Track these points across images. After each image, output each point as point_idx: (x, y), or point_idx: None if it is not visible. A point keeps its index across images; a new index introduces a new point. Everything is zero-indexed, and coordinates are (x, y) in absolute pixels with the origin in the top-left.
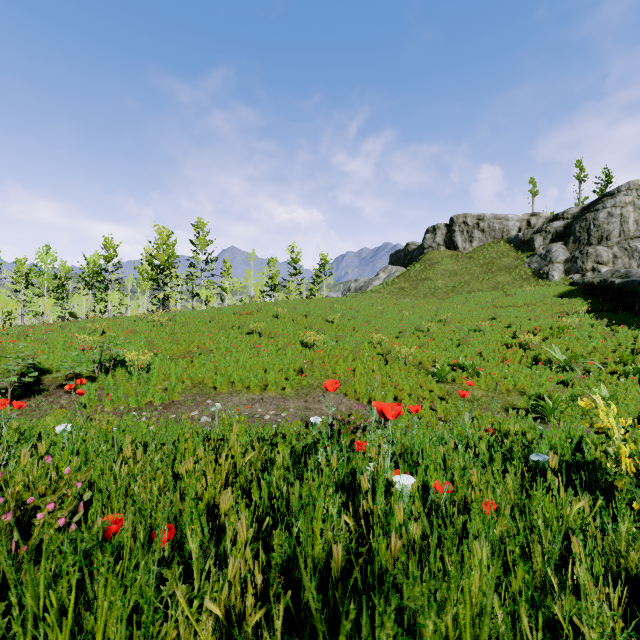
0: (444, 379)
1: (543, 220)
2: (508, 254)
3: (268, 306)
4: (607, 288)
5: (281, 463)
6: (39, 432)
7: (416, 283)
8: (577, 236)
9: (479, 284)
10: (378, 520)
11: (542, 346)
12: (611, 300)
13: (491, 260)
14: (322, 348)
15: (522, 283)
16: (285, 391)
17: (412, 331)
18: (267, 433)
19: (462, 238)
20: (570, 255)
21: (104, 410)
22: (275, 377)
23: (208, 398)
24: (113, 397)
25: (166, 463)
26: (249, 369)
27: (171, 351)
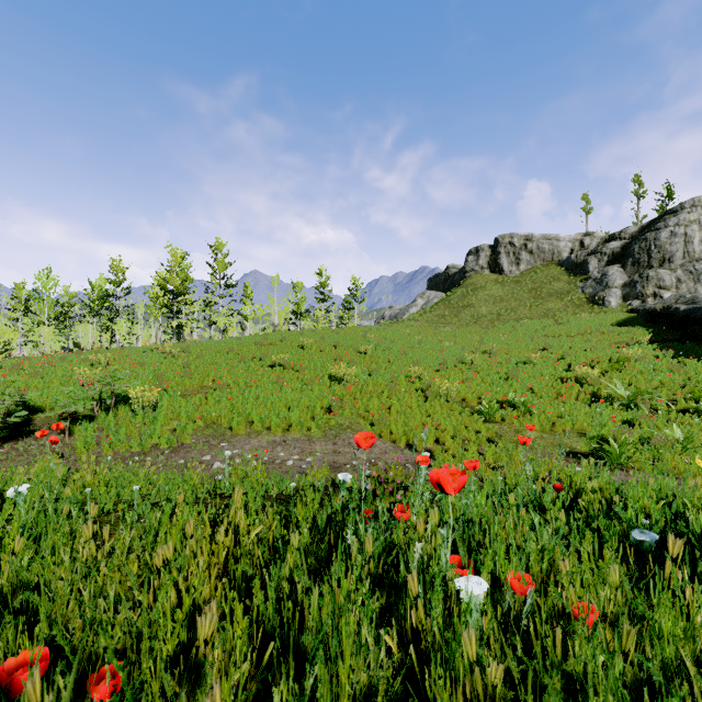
0: (492, 418)
1: (598, 240)
2: (559, 278)
3: (293, 335)
4: (671, 315)
5: (296, 546)
6: (0, 490)
7: (457, 310)
8: (636, 258)
9: (527, 311)
10: (433, 641)
11: (602, 380)
12: (675, 329)
13: (540, 285)
14: (353, 383)
15: (575, 310)
16: (311, 432)
17: (454, 363)
18: (287, 486)
19: (508, 260)
20: (628, 279)
21: (102, 454)
22: (300, 416)
23: (223, 440)
24: (113, 439)
25: (146, 540)
26: (270, 407)
27: (183, 386)
